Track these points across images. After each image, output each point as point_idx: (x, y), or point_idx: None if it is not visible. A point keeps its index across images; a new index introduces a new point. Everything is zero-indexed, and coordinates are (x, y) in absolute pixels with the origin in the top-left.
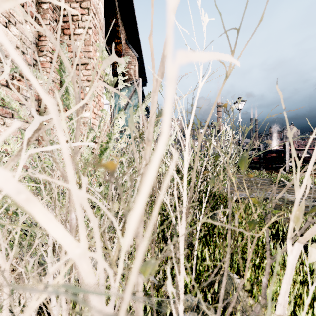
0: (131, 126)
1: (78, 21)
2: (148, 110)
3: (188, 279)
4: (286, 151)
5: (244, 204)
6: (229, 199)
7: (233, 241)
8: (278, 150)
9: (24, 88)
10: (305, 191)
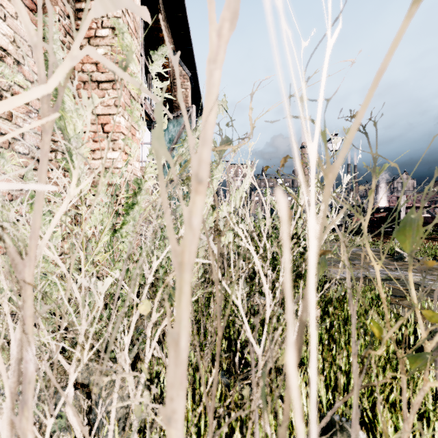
0: (157, 148)
1: (102, 18)
2: None
3: (274, 437)
4: (401, 209)
5: (402, 318)
6: (350, 296)
7: (360, 374)
8: (390, 208)
9: (19, 115)
10: (434, 267)
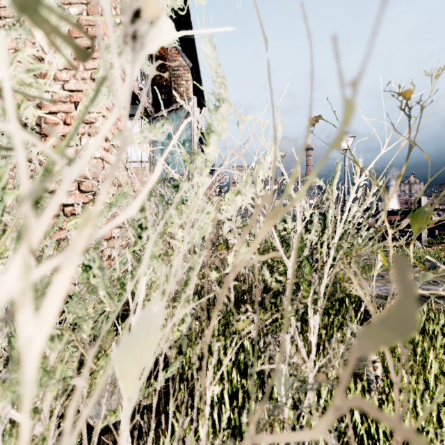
0: None
1: None
2: None
3: None
4: None
5: None
6: None
7: None
8: (409, 210)
9: None
10: None
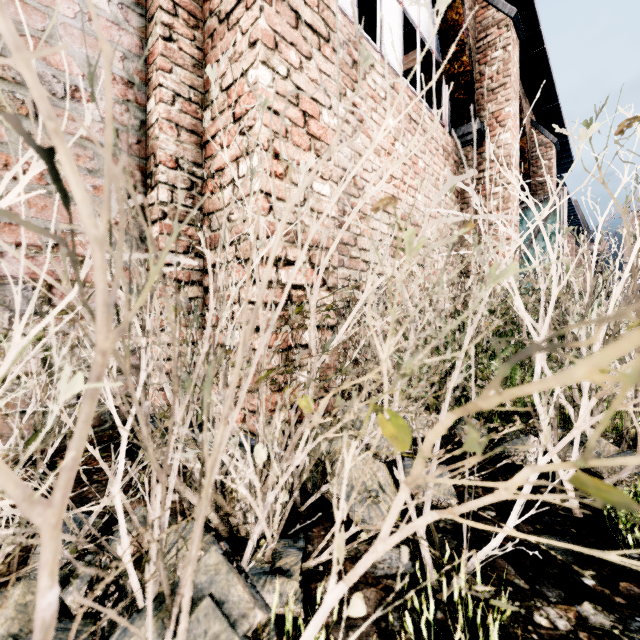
0: None
1: (495, 180)
2: (574, 214)
3: None
4: None
5: None
6: None
7: None
8: None
9: (454, 261)
10: None
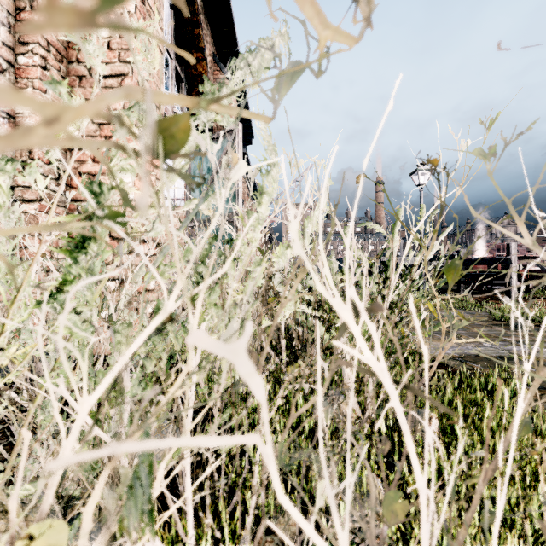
0: None
1: None
2: (256, 188)
3: None
4: (512, 260)
5: None
6: None
7: None
8: (496, 258)
9: None
10: None
